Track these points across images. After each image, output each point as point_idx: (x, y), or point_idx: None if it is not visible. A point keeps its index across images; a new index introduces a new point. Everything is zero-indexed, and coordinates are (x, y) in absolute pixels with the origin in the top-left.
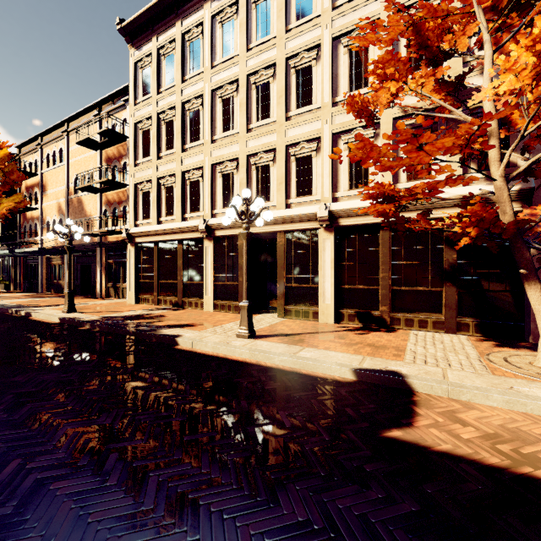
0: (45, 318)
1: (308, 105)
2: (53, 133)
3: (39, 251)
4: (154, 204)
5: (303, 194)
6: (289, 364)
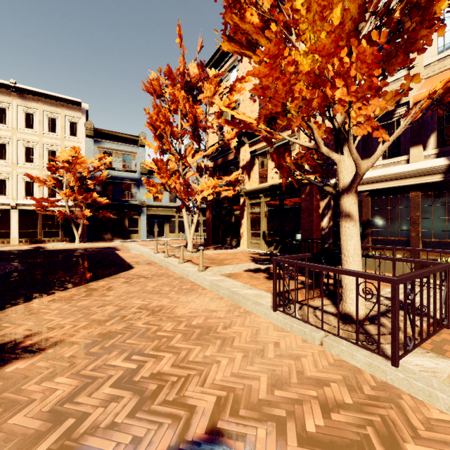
0: None
1: (4, 159)
2: None
3: None
4: None
5: (2, 194)
6: (10, 249)
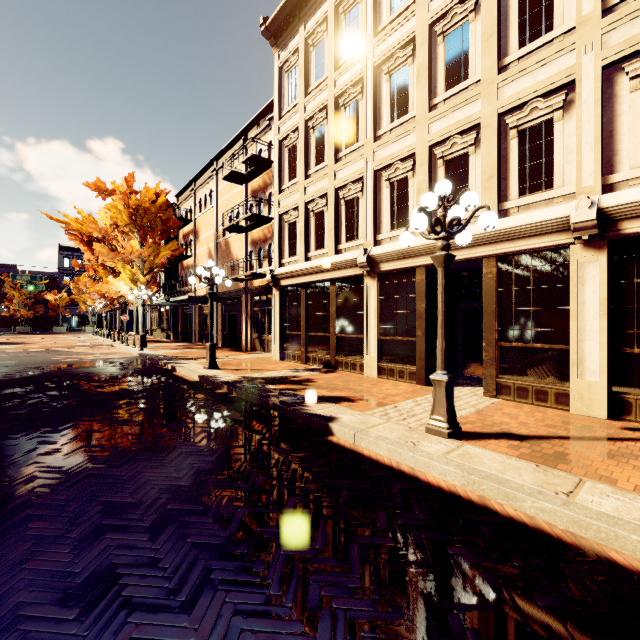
0: (187, 374)
1: (545, 33)
2: (204, 175)
3: (190, 299)
4: (301, 237)
5: (534, 190)
6: (564, 523)
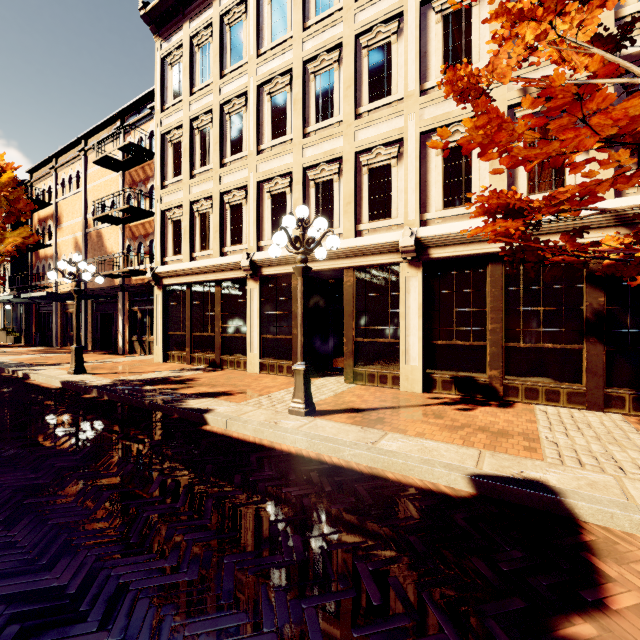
0: (45, 381)
1: (386, 96)
2: (69, 153)
3: (49, 296)
4: (185, 236)
5: (379, 217)
6: (366, 461)
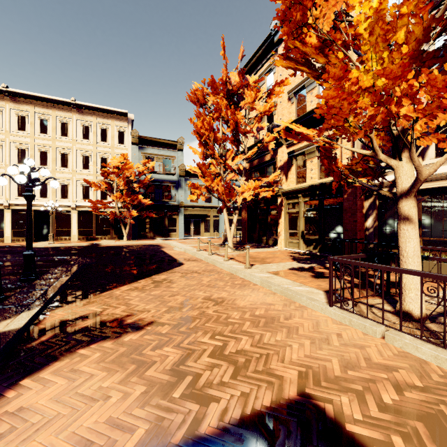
0: None
1: (67, 167)
2: None
3: None
4: None
5: (64, 198)
6: (73, 245)
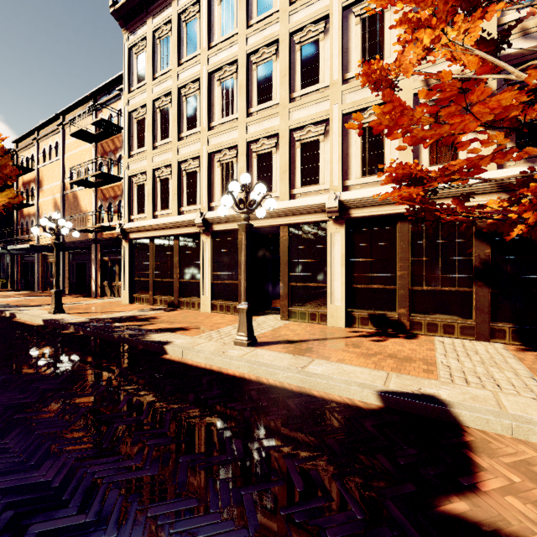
0: (29, 319)
1: (315, 84)
2: (49, 126)
3: (32, 248)
4: (149, 198)
5: (310, 183)
6: (296, 382)
